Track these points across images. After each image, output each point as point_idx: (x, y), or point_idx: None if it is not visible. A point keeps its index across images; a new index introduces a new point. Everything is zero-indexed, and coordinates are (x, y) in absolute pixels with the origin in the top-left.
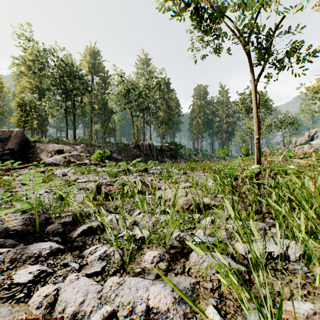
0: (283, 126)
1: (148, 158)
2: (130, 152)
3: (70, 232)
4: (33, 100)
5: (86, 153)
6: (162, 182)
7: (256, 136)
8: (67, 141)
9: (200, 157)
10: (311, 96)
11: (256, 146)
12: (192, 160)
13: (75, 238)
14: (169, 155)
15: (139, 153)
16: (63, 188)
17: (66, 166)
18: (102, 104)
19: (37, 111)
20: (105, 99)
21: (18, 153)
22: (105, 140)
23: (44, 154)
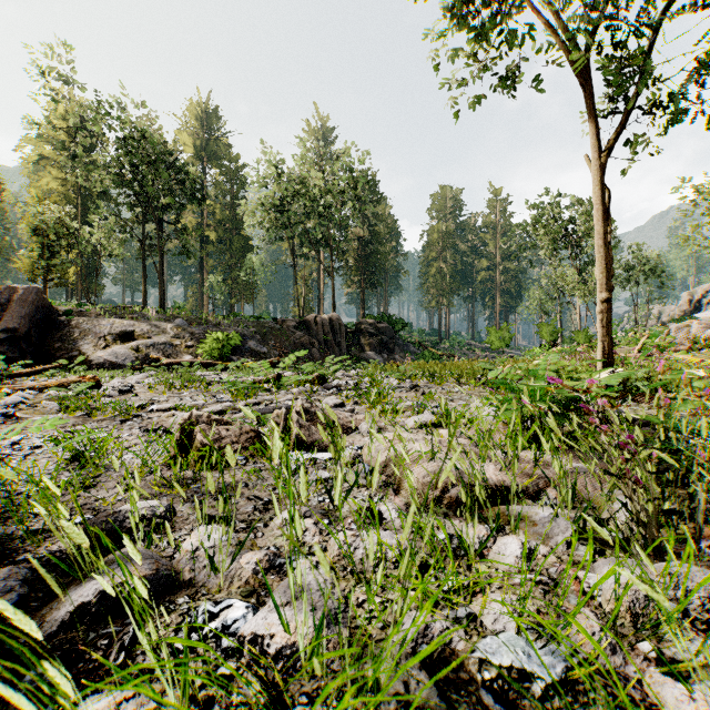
0: (634, 279)
1: (329, 352)
2: (288, 338)
3: (46, 602)
4: (66, 220)
5: (186, 340)
6: (362, 411)
7: (602, 295)
8: (144, 313)
9: (445, 349)
10: (707, 206)
11: (601, 319)
12: (429, 355)
13: (49, 637)
14: (375, 344)
15: (308, 339)
16: (105, 427)
17: (139, 369)
18: (225, 230)
19: (77, 245)
20: (231, 218)
21: (28, 339)
22: (231, 311)
23: (90, 342)
